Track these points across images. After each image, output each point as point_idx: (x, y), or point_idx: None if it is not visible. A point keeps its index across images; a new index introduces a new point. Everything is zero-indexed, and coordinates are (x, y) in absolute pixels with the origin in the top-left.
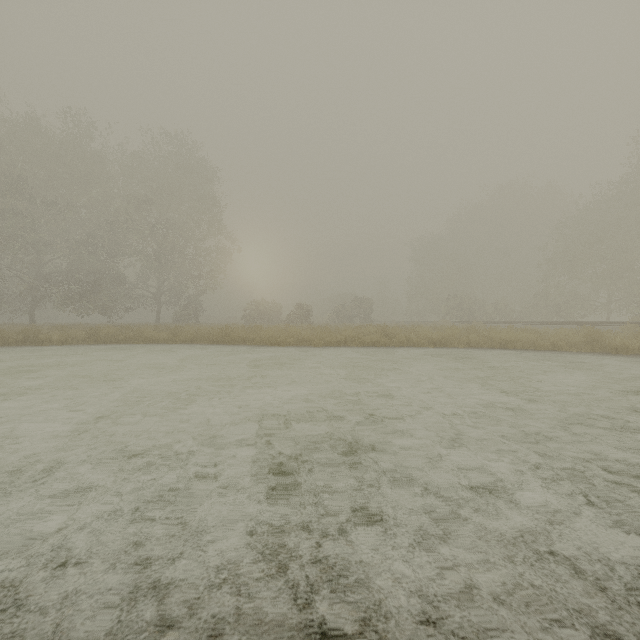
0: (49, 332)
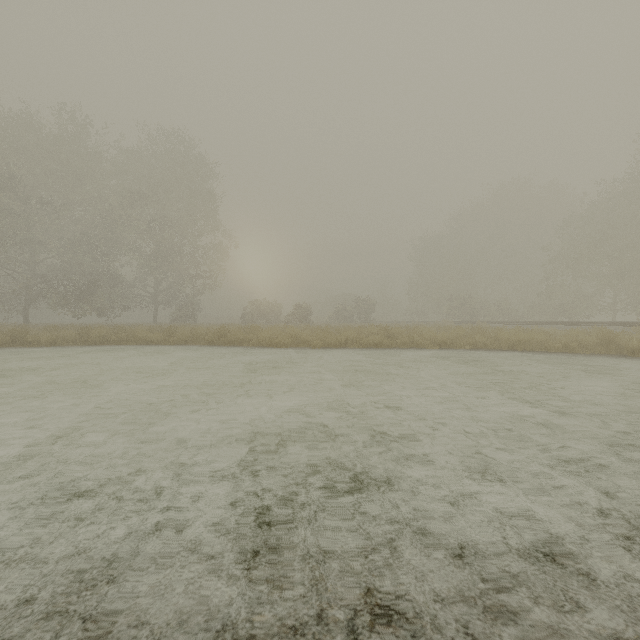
0: (38, 333)
